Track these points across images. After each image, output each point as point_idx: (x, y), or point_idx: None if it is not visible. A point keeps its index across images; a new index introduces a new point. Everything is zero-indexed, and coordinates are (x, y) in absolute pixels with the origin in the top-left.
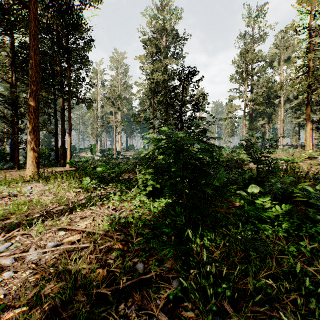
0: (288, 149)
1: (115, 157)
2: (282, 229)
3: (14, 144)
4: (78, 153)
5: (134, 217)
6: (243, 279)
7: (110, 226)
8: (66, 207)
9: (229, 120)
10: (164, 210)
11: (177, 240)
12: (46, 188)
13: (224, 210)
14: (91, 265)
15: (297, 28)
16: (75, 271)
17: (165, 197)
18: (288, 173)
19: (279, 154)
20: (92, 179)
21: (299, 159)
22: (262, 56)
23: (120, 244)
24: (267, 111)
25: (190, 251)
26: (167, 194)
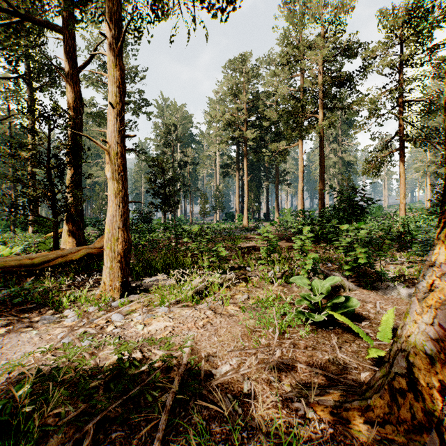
0: None
1: None
2: None
3: (242, 209)
4: None
5: None
6: None
7: None
8: None
9: None
10: None
11: None
12: None
13: None
14: None
15: None
16: None
17: None
18: None
19: None
20: None
21: None
22: None
23: None
24: None
25: None
26: None
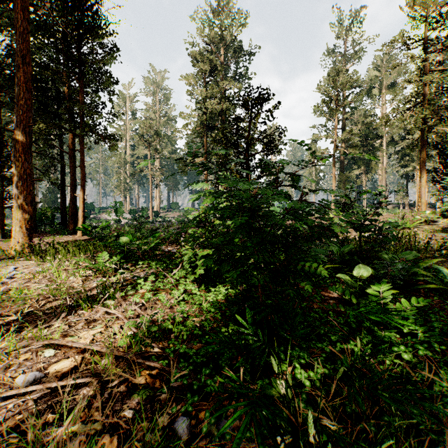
0: (392, 209)
1: (151, 220)
2: (417, 341)
3: None
4: (97, 215)
5: (175, 319)
6: (371, 447)
7: (133, 339)
8: (65, 303)
9: (312, 168)
10: (224, 308)
11: (248, 367)
12: (39, 269)
13: (318, 305)
14: (90, 424)
15: (408, 39)
16: (56, 444)
17: (225, 284)
18: (402, 244)
19: (383, 217)
20: (113, 254)
21: (412, 224)
22: (357, 80)
23: (149, 375)
24: (364, 157)
25: (282, 416)
26: (227, 278)
